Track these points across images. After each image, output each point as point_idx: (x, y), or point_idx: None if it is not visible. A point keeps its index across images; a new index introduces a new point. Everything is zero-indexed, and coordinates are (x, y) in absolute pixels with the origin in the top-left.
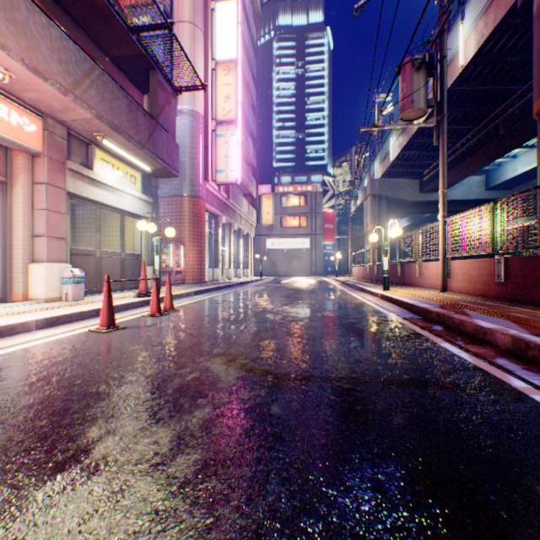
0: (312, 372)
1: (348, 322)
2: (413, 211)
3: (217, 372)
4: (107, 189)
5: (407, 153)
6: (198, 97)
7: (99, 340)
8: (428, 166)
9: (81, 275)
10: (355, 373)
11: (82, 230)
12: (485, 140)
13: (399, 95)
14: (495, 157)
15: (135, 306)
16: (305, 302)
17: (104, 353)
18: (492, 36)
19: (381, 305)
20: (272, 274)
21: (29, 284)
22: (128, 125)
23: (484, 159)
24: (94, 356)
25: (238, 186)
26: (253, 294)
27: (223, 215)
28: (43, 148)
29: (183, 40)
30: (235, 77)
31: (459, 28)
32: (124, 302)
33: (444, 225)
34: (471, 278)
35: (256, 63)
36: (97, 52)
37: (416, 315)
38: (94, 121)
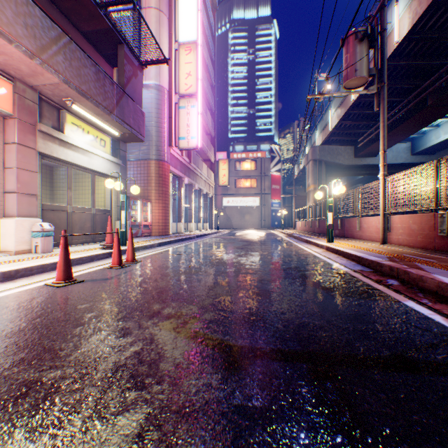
0: (274, 344)
1: (301, 275)
2: (348, 173)
3: (162, 343)
4: (77, 150)
5: (344, 123)
6: (163, 73)
7: (50, 296)
8: (362, 135)
9: (50, 229)
10: (324, 346)
11: (59, 189)
12: (414, 110)
13: (343, 65)
14: (422, 125)
15: (100, 258)
16: (257, 253)
17: (45, 315)
18: (425, 13)
19: (329, 256)
20: (227, 227)
21: (1, 237)
22: (96, 91)
23: (412, 128)
24: (32, 318)
25: (198, 152)
26: (211, 245)
27: (185, 177)
28: (13, 110)
29: (150, 24)
30: (196, 56)
31: (394, 8)
32: (89, 254)
33: (384, 183)
34: (412, 232)
35: (214, 48)
36: (69, 27)
37: (366, 268)
38: (62, 85)
